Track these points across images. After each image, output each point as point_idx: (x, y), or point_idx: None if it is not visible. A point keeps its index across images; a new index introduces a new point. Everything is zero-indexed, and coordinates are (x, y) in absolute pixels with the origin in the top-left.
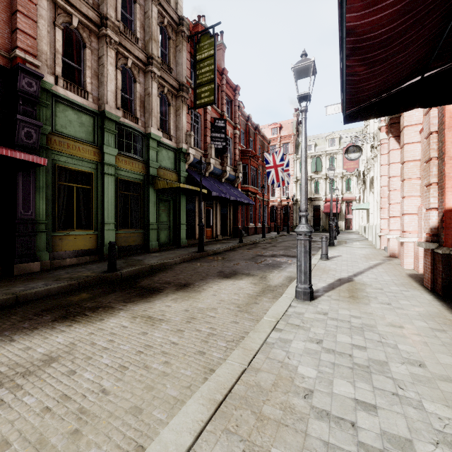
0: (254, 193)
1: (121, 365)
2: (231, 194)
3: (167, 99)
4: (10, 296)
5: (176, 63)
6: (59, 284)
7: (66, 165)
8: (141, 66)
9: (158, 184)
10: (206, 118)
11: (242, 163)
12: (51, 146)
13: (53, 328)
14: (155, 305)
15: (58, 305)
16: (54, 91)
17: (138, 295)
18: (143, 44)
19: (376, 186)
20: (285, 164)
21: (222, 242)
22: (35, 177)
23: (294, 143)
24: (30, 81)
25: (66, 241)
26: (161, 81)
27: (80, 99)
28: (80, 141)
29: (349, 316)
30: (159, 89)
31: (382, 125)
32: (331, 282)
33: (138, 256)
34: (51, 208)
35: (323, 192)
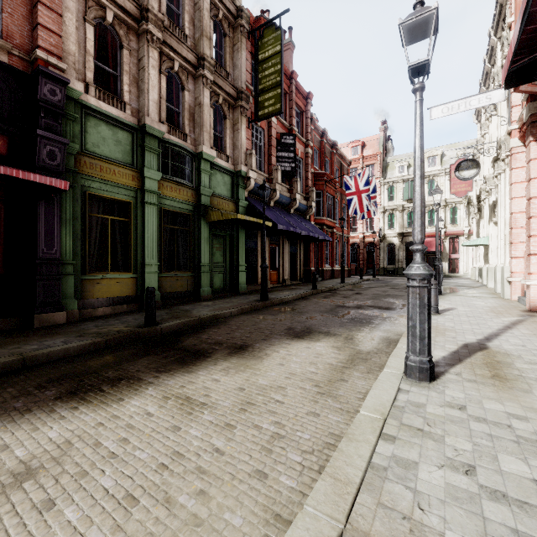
0: (331, 227)
1: (129, 494)
2: (302, 228)
3: (223, 111)
4: (14, 359)
5: (234, 66)
6: (81, 342)
7: (99, 193)
8: (190, 69)
9: (211, 216)
10: (271, 133)
11: (316, 189)
12: (80, 169)
13: (51, 412)
14: (198, 378)
15: (71, 373)
16: (84, 101)
17: (178, 361)
18: (192, 42)
19: (502, 214)
20: (371, 189)
21: (291, 288)
22: (61, 207)
23: (381, 165)
24: (54, 88)
25: (98, 286)
26: (215, 88)
27: (115, 112)
28: (115, 163)
29: (505, 415)
30: (212, 98)
31: (513, 128)
32: (454, 349)
33: (186, 304)
34: (80, 246)
35: None
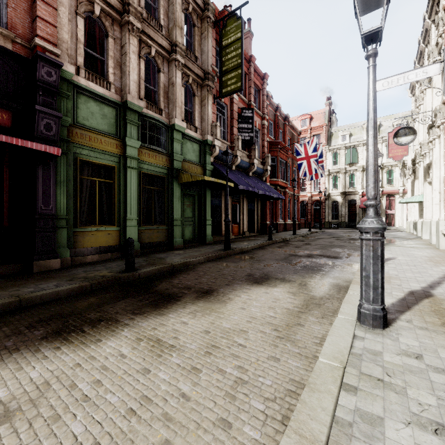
0: (283, 188)
1: (96, 442)
2: (259, 188)
3: (192, 90)
4: (12, 300)
5: (202, 52)
6: (70, 285)
7: (88, 159)
8: (165, 54)
9: (182, 178)
10: (233, 108)
11: (271, 156)
12: (72, 139)
13: (36, 351)
14: (168, 320)
15: (59, 313)
16: (76, 82)
17: (151, 304)
18: (166, 32)
19: (436, 174)
20: (318, 155)
21: (250, 239)
22: (56, 171)
23: (326, 134)
24: (50, 70)
25: (87, 238)
26: (185, 70)
27: (102, 90)
28: (102, 133)
29: None
30: (183, 78)
31: None
32: (401, 296)
33: (161, 253)
34: (72, 203)
35: (360, 185)
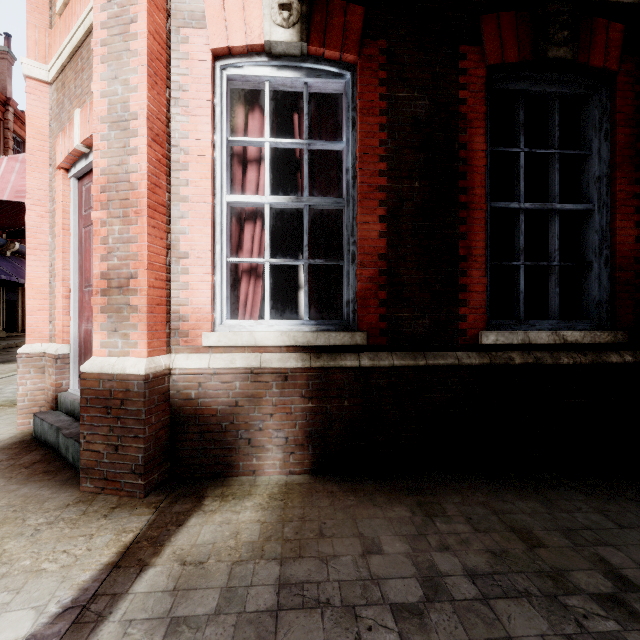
0: None
1: None
2: (22, 275)
3: None
4: None
5: None
6: None
7: None
8: None
9: None
10: None
11: None
12: None
13: None
14: None
15: None
16: None
17: None
18: None
19: None
20: None
21: (5, 339)
22: None
23: None
24: None
25: None
26: None
27: None
28: None
29: None
30: None
31: None
32: None
33: None
34: None
35: None
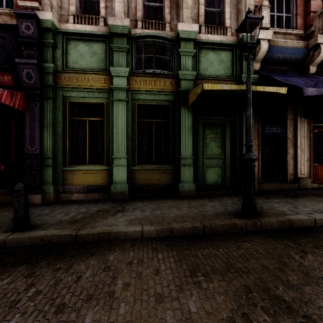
0: None
1: None
2: None
3: None
4: None
5: None
6: None
7: (78, 100)
8: None
9: (188, 100)
10: None
11: None
12: (61, 84)
13: None
14: None
15: None
16: (63, 29)
17: None
18: None
19: None
20: None
21: None
22: (44, 115)
23: None
24: (28, 24)
25: (77, 176)
26: None
27: (89, 28)
28: (88, 72)
29: None
30: None
31: None
32: None
33: (149, 200)
34: (62, 143)
35: None
